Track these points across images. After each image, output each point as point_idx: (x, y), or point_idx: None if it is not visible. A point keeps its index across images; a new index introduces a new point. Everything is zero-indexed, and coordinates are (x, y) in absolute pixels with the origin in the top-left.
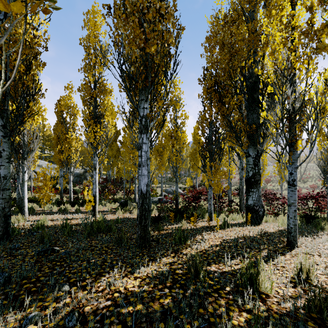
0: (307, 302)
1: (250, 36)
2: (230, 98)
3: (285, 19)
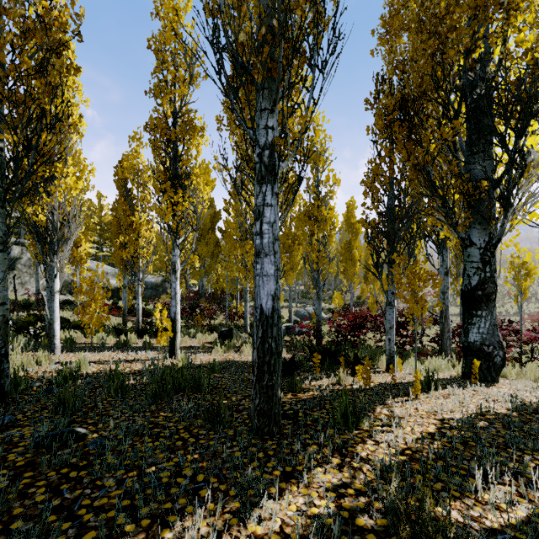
0: None
1: None
2: (434, 129)
3: None
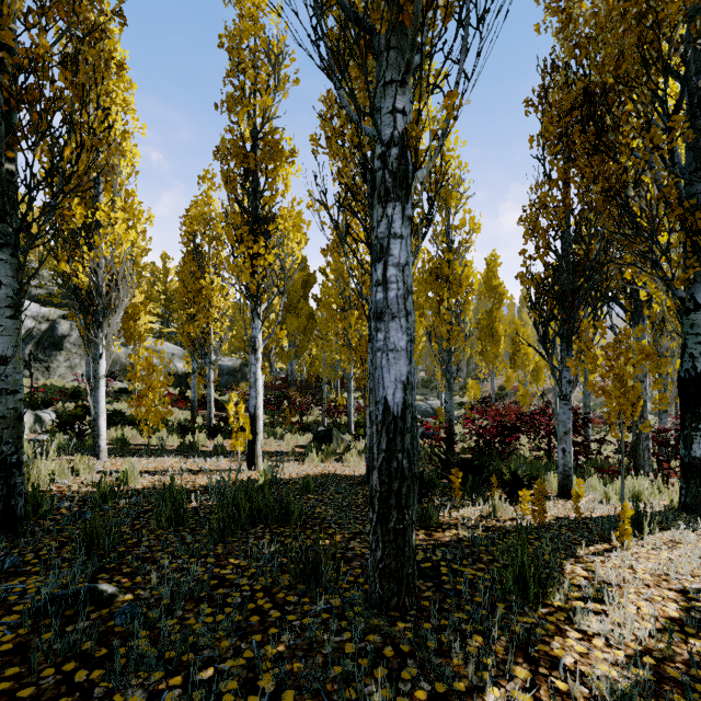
0: None
1: None
2: (639, 132)
3: None
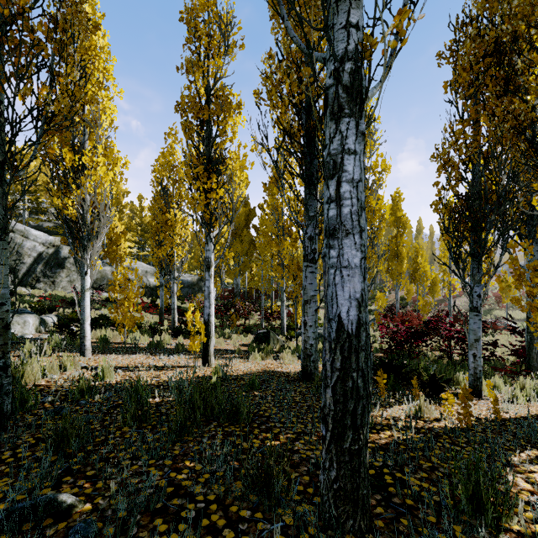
0: None
1: None
2: None
3: None
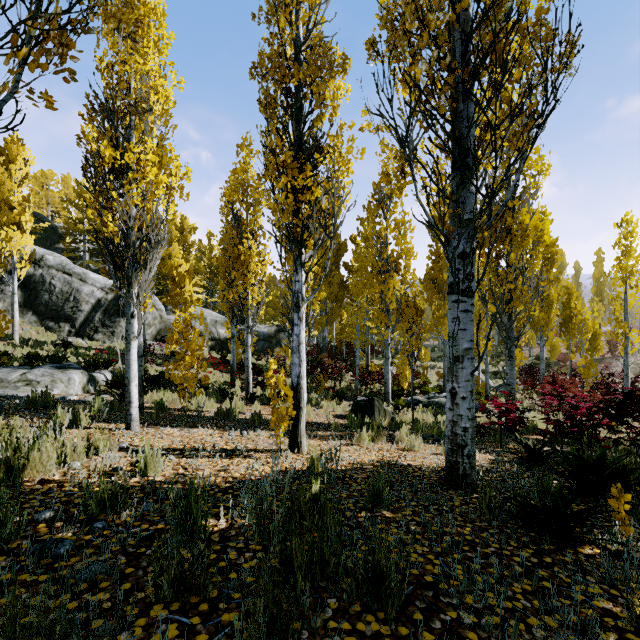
0: None
1: None
2: None
3: None
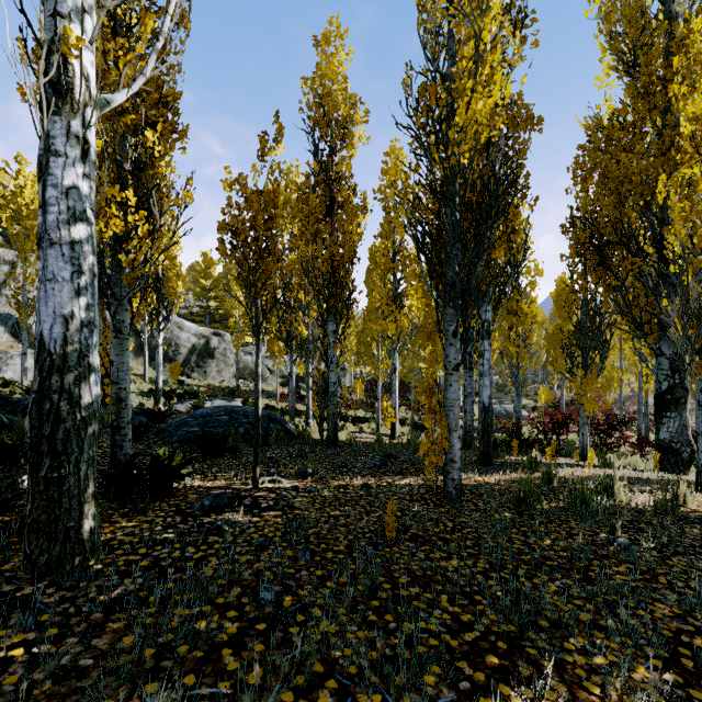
0: (654, 502)
1: (657, 157)
2: (619, 261)
3: (697, 170)
